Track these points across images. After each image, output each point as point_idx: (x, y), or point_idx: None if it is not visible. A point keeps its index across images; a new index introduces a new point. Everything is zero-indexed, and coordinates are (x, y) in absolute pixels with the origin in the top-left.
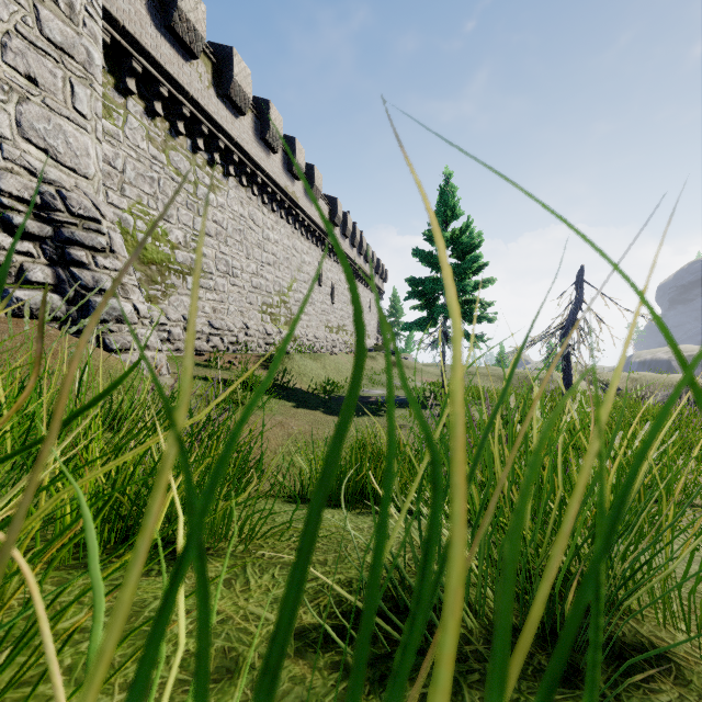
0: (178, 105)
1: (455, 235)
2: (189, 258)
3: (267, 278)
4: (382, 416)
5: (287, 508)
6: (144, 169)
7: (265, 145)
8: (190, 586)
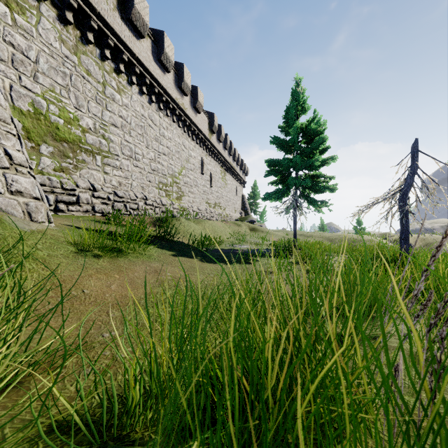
0: (87, 19)
1: (304, 125)
2: (98, 141)
3: (162, 164)
4: (251, 263)
5: None
6: (56, 64)
7: (161, 65)
8: None
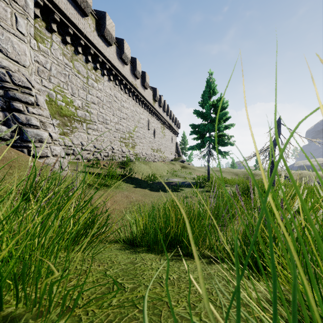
0: (78, 39)
1: (214, 103)
2: (84, 114)
3: (122, 125)
4: (179, 192)
5: (121, 255)
6: (61, 69)
7: (122, 61)
8: None
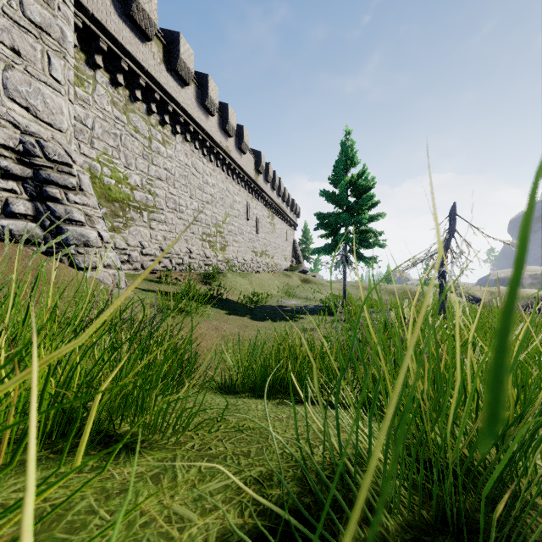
0: (136, 77)
1: (354, 179)
2: (144, 197)
3: (206, 213)
4: (296, 321)
5: (218, 399)
6: (109, 127)
7: (205, 109)
8: (119, 482)
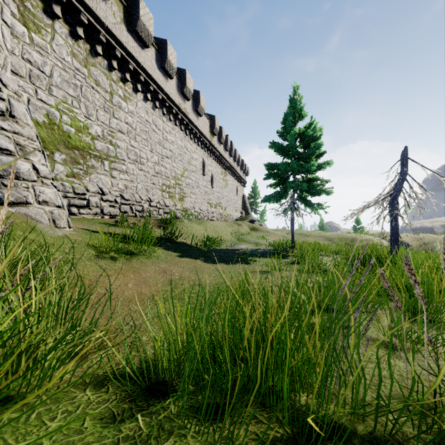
0: (96, 33)
1: (301, 131)
2: (106, 147)
3: (165, 166)
4: (250, 263)
5: None
6: (68, 77)
7: (164, 72)
8: None
